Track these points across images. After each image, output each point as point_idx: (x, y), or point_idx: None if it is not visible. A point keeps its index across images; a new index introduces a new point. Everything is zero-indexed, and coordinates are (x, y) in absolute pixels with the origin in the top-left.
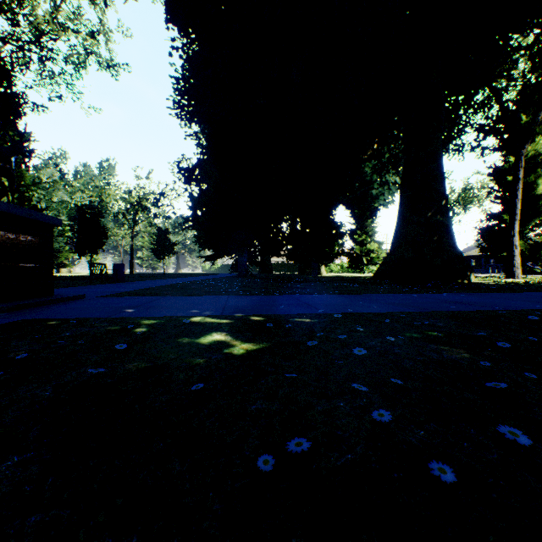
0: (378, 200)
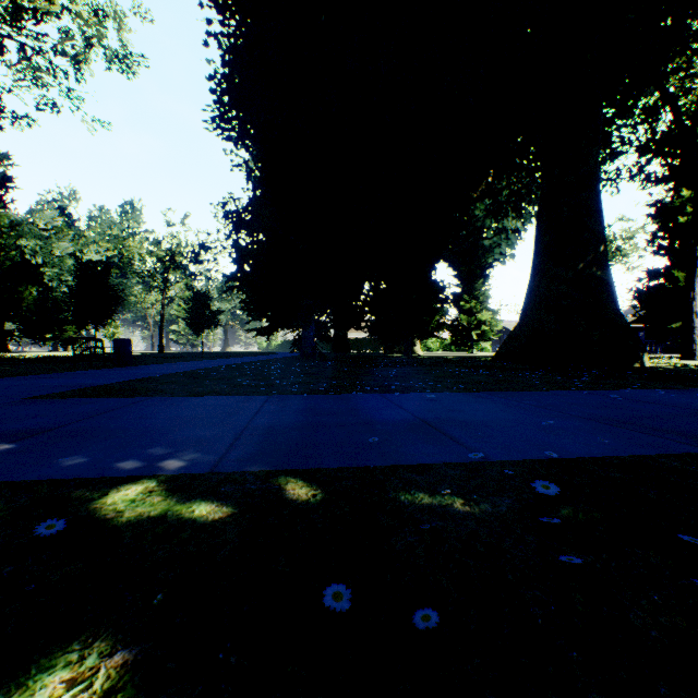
0: (492, 253)
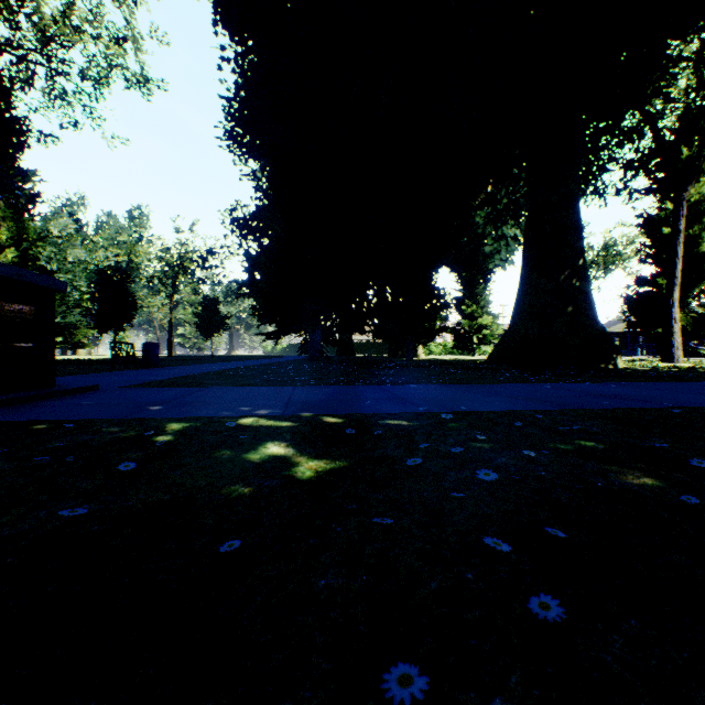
0: (492, 259)
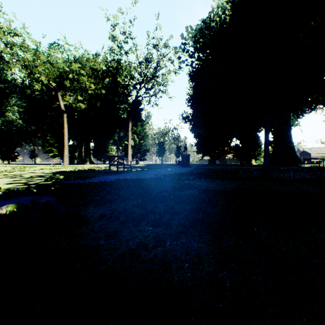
0: None
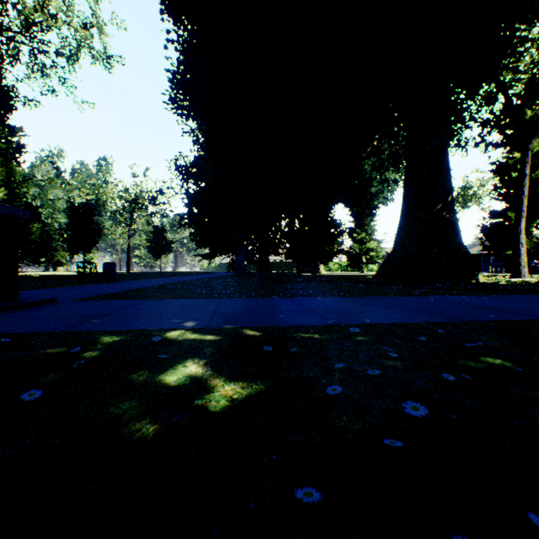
0: (377, 198)
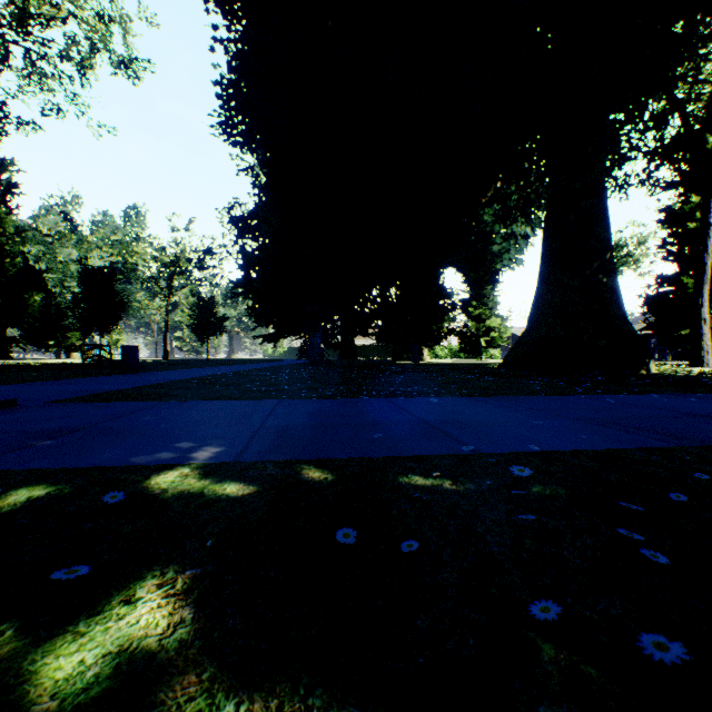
0: (500, 259)
